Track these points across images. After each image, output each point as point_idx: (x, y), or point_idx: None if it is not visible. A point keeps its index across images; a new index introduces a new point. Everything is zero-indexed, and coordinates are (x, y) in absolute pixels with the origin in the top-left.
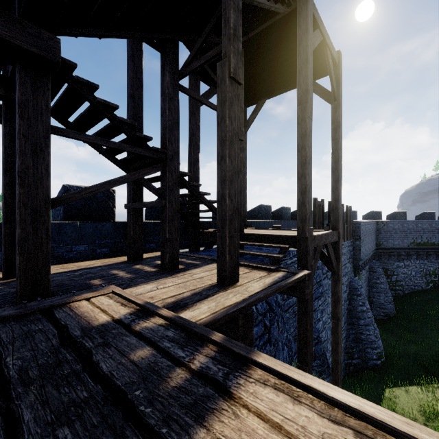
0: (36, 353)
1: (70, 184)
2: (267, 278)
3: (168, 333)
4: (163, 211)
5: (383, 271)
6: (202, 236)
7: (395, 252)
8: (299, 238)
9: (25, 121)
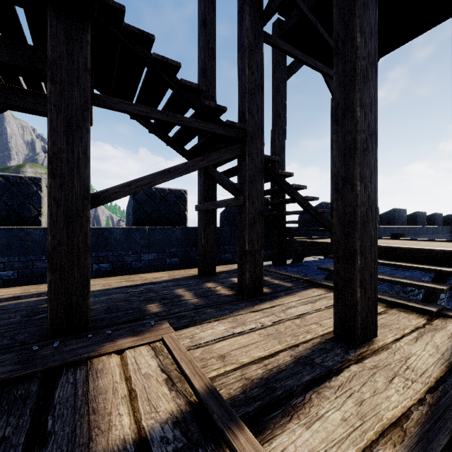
0: None
1: None
2: (433, 333)
3: None
4: (241, 212)
5: None
6: (289, 246)
7: None
8: None
9: (57, 87)
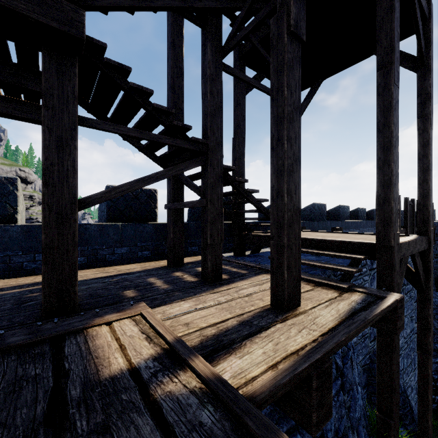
0: (5, 435)
1: (113, 185)
2: (340, 302)
3: (203, 417)
4: (204, 212)
5: None
6: (247, 239)
7: None
8: (379, 246)
9: (50, 112)
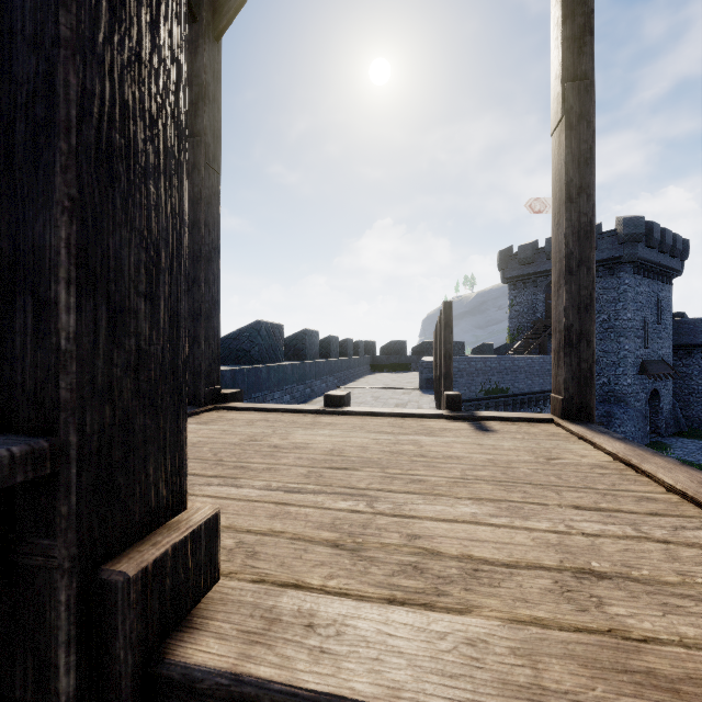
0: None
1: None
2: None
3: None
4: None
5: None
6: None
7: (463, 406)
8: None
9: None
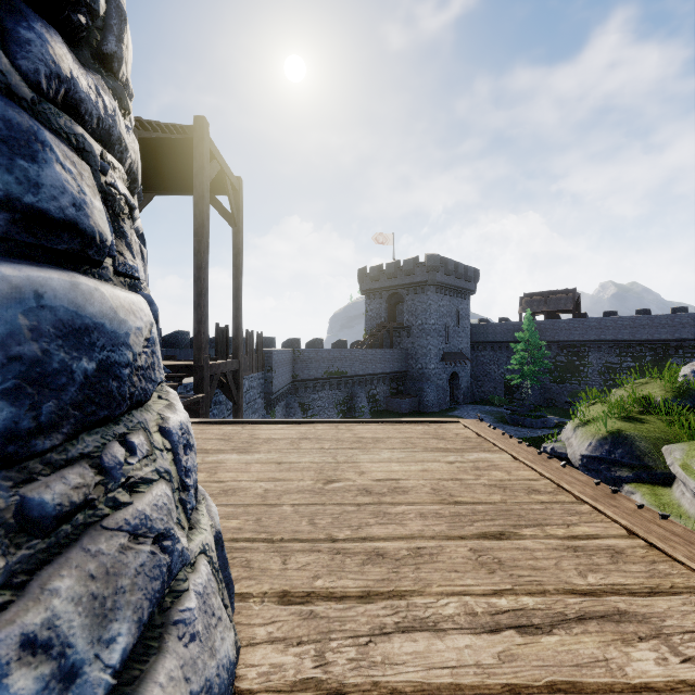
0: None
1: None
2: None
3: None
4: None
5: (300, 406)
6: None
7: (311, 383)
8: (196, 366)
9: None
